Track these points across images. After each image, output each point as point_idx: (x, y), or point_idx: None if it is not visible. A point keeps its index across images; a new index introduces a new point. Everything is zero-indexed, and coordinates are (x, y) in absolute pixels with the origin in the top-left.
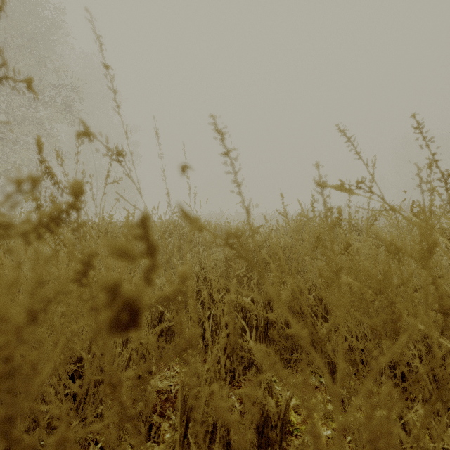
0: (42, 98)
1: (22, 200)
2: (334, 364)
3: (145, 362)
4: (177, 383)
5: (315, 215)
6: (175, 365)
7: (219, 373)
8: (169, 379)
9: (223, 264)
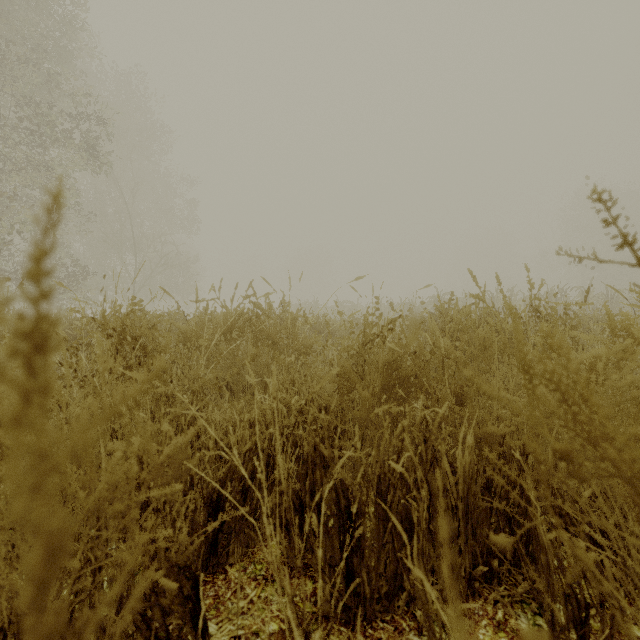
0: (53, 132)
1: (24, 282)
2: (583, 605)
3: (184, 601)
4: (251, 630)
5: (504, 297)
6: (247, 582)
7: (335, 607)
8: (236, 619)
9: (333, 383)
